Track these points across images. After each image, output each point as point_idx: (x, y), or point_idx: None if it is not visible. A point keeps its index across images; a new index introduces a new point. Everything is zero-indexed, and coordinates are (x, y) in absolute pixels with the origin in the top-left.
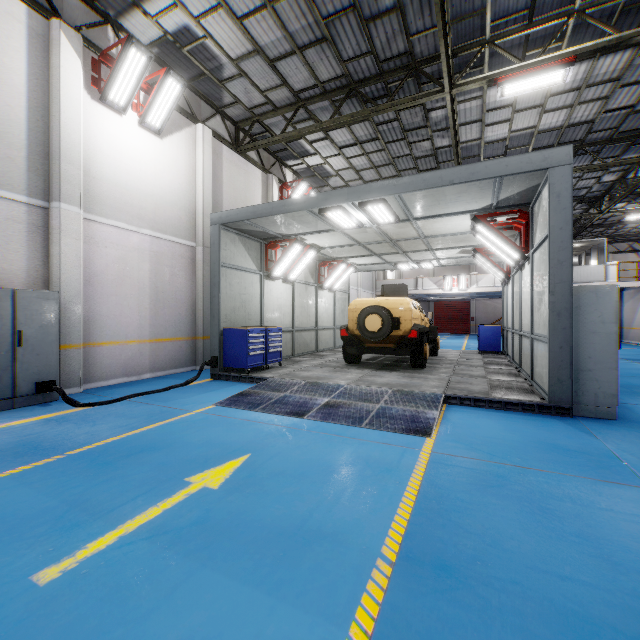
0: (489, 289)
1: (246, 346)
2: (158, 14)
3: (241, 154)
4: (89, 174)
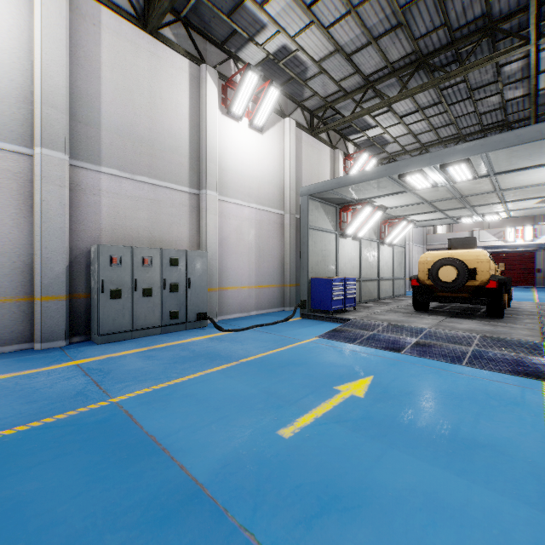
0: None
1: (330, 292)
2: (265, 41)
3: (315, 136)
4: (220, 168)
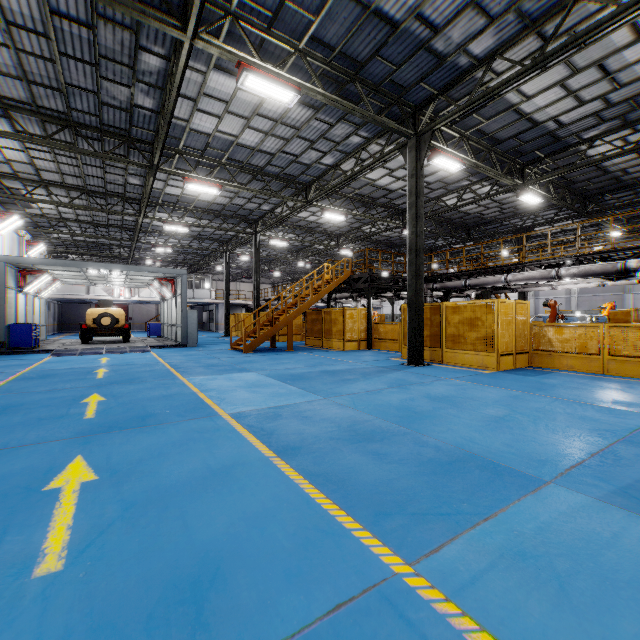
0: (148, 299)
1: (32, 334)
2: None
3: None
4: None
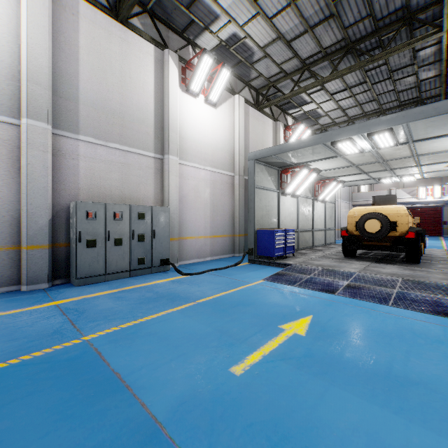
0: None
1: (273, 241)
2: (218, 30)
3: (260, 111)
4: (180, 136)
